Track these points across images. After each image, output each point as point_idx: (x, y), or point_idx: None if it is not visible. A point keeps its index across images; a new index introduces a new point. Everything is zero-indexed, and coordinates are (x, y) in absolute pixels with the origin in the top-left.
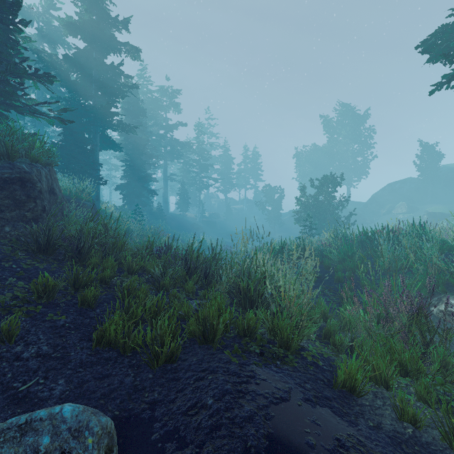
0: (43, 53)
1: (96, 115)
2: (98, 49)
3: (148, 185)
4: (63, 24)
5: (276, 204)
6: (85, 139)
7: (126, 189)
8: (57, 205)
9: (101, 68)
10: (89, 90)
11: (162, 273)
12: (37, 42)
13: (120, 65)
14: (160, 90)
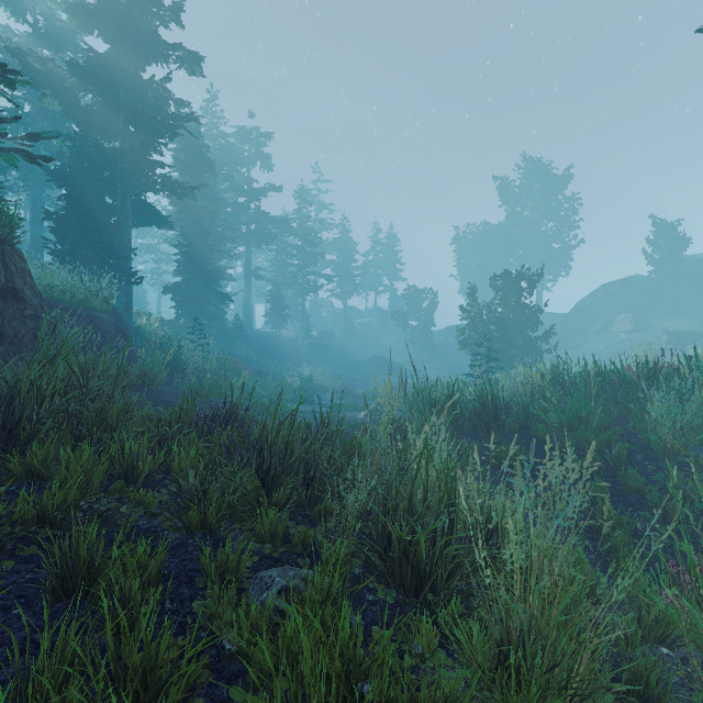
0: (31, 57)
1: (125, 166)
2: (130, 55)
3: (219, 286)
4: (66, 7)
5: (425, 317)
6: (105, 206)
7: (181, 291)
8: (24, 320)
9: (134, 86)
10: (114, 123)
11: (197, 492)
12: (32, 47)
13: (166, 81)
14: (239, 133)
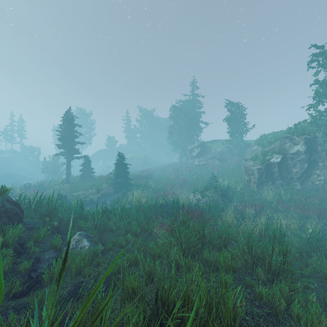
0: None
1: None
2: None
3: None
4: None
5: (36, 157)
6: None
7: None
8: None
9: None
10: None
11: None
12: None
13: None
14: None
